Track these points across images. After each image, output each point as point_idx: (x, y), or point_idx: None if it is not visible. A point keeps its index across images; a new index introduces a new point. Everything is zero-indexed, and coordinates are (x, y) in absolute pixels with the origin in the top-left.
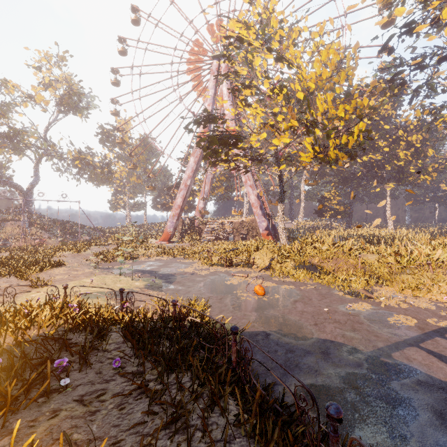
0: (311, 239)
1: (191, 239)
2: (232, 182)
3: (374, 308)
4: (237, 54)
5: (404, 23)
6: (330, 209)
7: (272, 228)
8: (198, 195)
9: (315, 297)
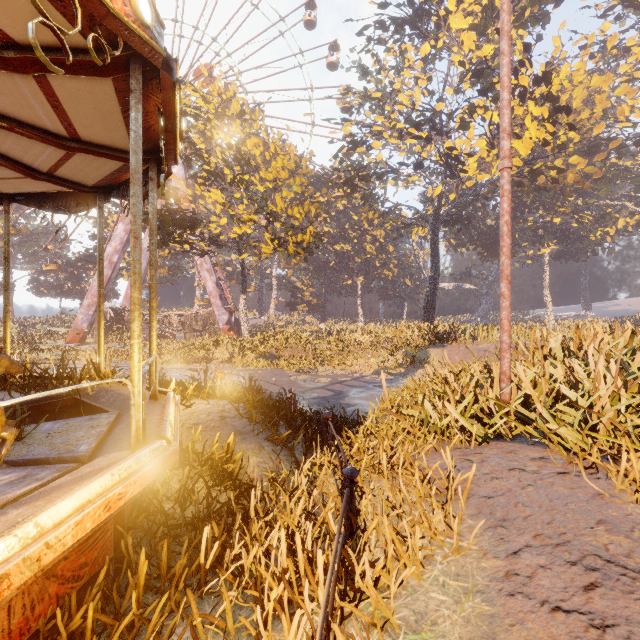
0: (274, 332)
1: (120, 339)
2: (179, 261)
3: (310, 377)
4: (193, 126)
5: (351, 140)
6: (302, 302)
7: (234, 323)
8: (124, 276)
9: (269, 375)
